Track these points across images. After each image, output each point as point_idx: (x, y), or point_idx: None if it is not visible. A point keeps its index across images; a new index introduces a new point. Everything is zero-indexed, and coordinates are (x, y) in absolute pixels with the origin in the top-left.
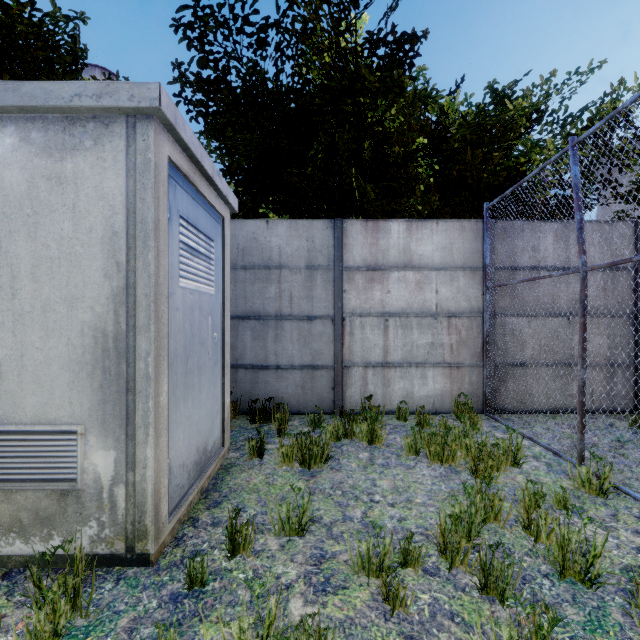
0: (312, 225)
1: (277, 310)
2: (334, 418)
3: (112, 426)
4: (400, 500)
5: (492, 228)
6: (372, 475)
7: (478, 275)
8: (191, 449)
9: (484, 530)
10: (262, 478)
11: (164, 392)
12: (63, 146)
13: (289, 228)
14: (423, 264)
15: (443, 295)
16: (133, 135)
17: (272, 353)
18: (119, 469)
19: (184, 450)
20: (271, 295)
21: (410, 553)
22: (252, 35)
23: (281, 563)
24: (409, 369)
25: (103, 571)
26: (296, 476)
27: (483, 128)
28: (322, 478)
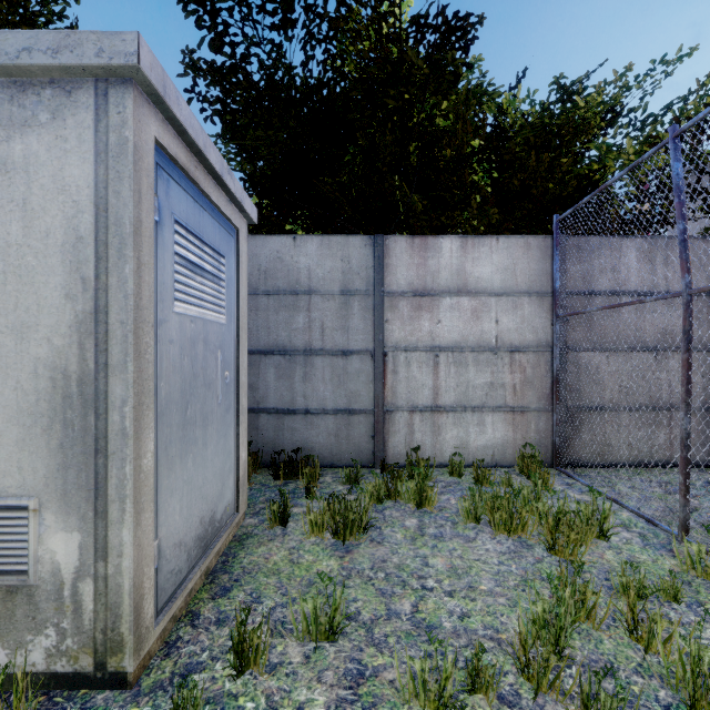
0: (348, 242)
1: (306, 343)
2: (374, 475)
3: (76, 499)
4: (460, 587)
5: (563, 245)
6: (423, 550)
7: (546, 302)
8: (192, 521)
9: (574, 633)
10: (284, 554)
11: (149, 452)
12: (10, 121)
13: (320, 246)
14: (480, 288)
15: (504, 326)
16: (104, 106)
17: (300, 395)
18: (85, 558)
19: (181, 524)
20: (299, 326)
21: (479, 673)
22: (275, 11)
23: (305, 685)
24: (464, 414)
25: (63, 696)
26: (327, 551)
27: (549, 130)
28: (360, 554)
